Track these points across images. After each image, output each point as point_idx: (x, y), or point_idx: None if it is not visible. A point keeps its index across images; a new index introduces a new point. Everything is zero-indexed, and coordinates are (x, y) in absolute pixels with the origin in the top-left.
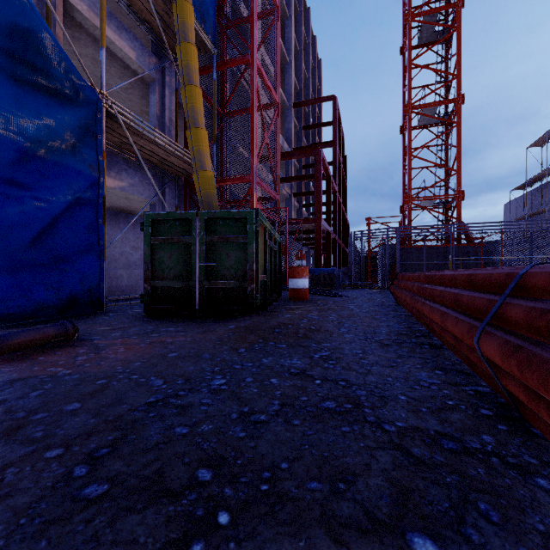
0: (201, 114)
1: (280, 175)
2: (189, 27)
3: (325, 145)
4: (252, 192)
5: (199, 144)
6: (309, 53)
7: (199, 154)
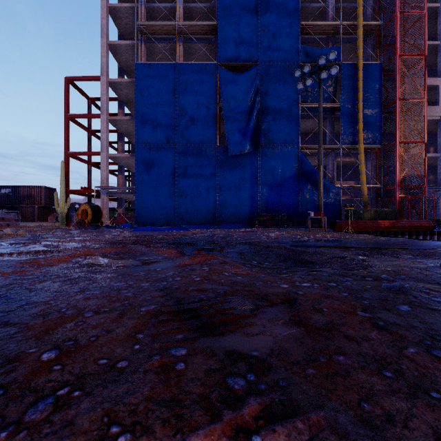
0: (364, 181)
1: None
2: (361, 160)
3: None
4: (396, 191)
5: (363, 189)
6: None
7: (363, 192)
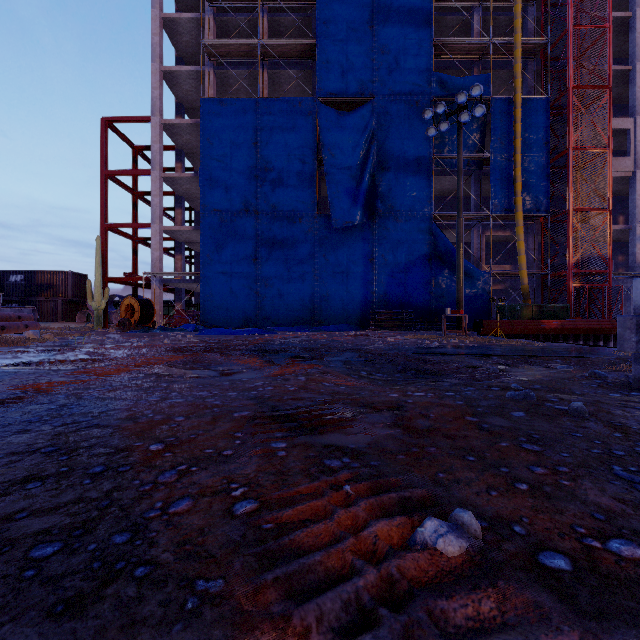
0: (523, 265)
1: None
2: (519, 235)
3: None
4: (568, 279)
5: (521, 276)
6: None
7: (521, 279)
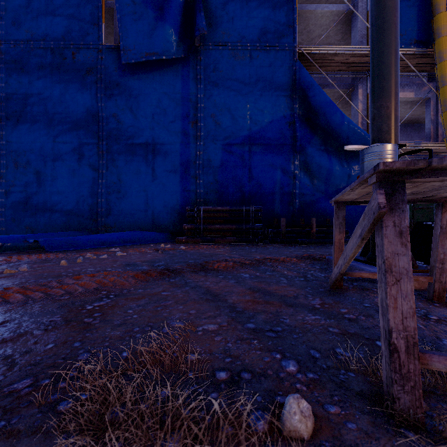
0: None
1: None
2: (446, 76)
3: None
4: None
5: None
6: None
7: None
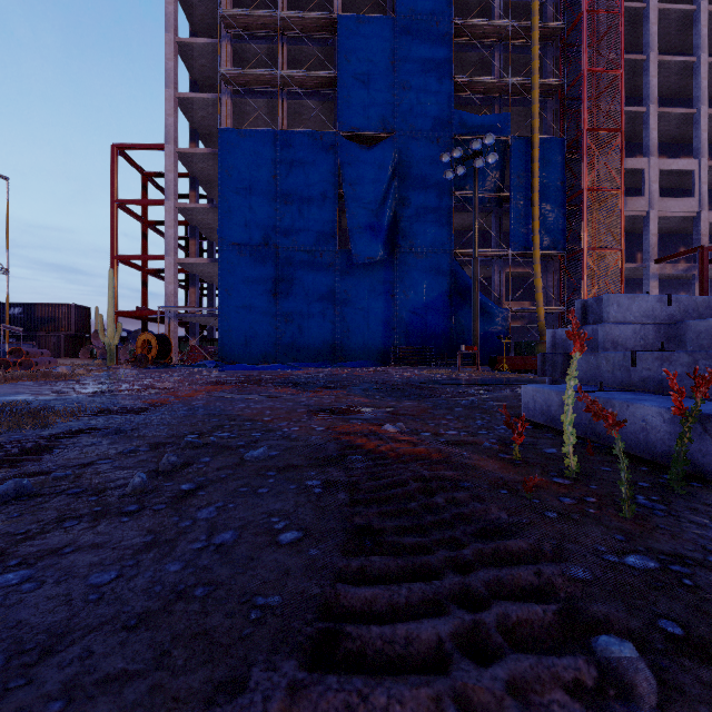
0: (540, 302)
1: (711, 255)
2: (537, 273)
3: None
4: None
5: (539, 313)
6: None
7: (538, 316)
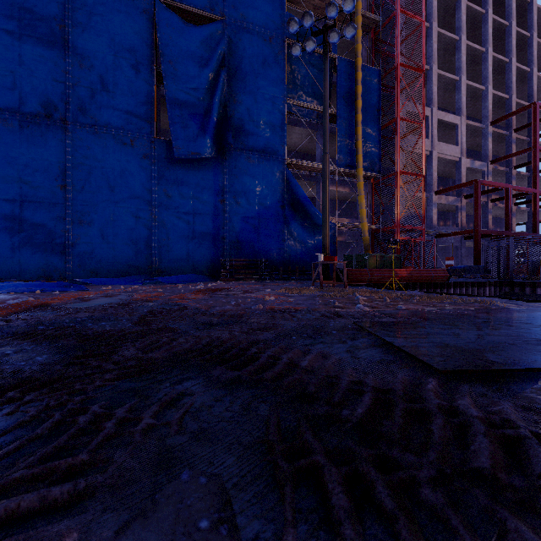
0: (364, 217)
1: (467, 192)
2: (361, 190)
3: (523, 151)
4: (396, 233)
5: (363, 228)
6: (532, 45)
7: (363, 231)
